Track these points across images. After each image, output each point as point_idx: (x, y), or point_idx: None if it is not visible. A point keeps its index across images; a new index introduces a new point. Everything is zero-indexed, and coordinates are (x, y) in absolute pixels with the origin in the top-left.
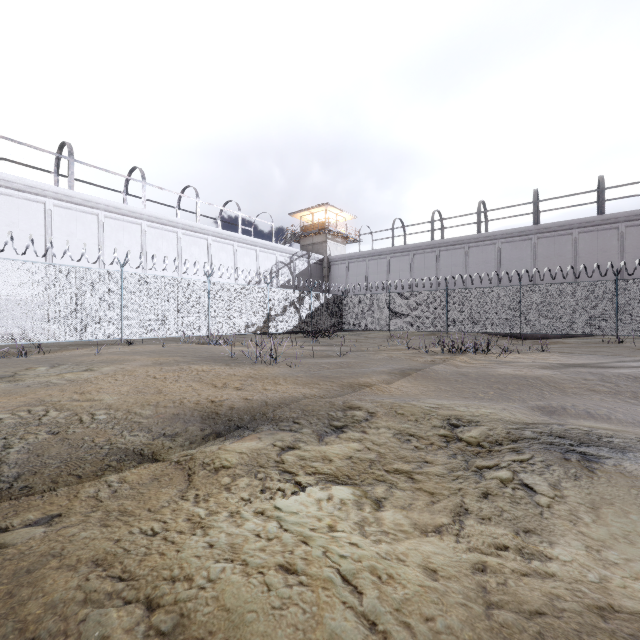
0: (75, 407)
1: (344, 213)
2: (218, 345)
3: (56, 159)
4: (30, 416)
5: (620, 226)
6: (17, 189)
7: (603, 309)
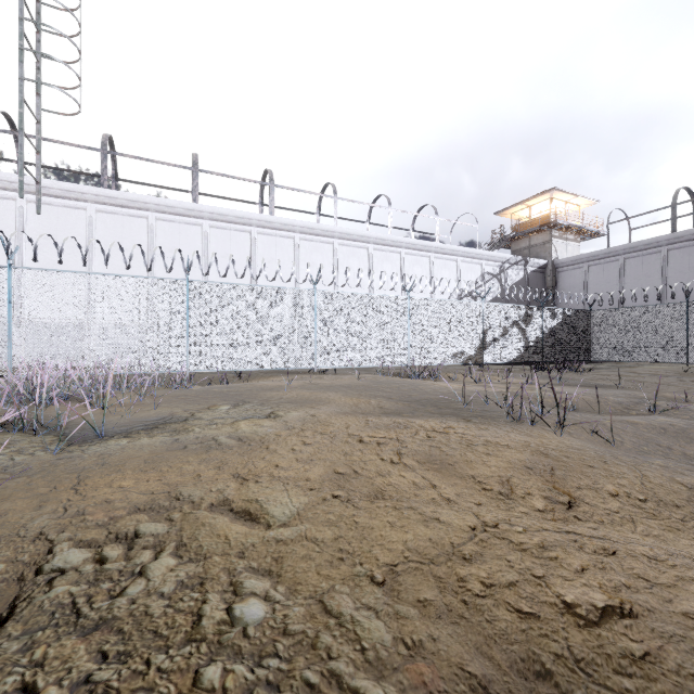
0: (213, 545)
1: (578, 198)
2: (420, 378)
3: (260, 190)
4: (115, 573)
5: None
6: (229, 221)
7: None
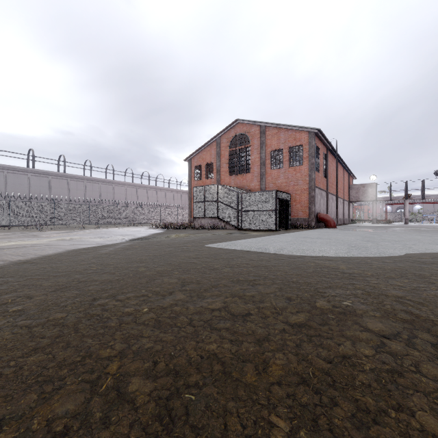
0: None
1: None
2: None
3: None
4: None
5: (5, 171)
6: None
7: (4, 213)
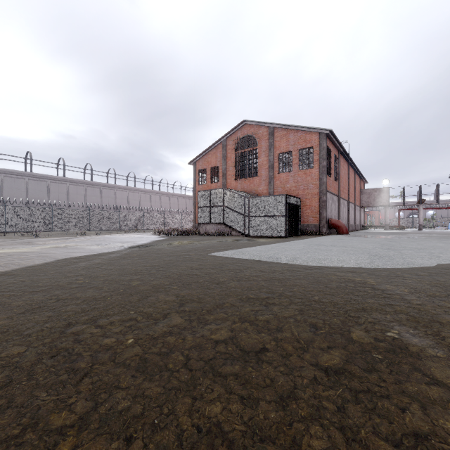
0: None
1: None
2: None
3: None
4: None
5: (1, 175)
6: None
7: None
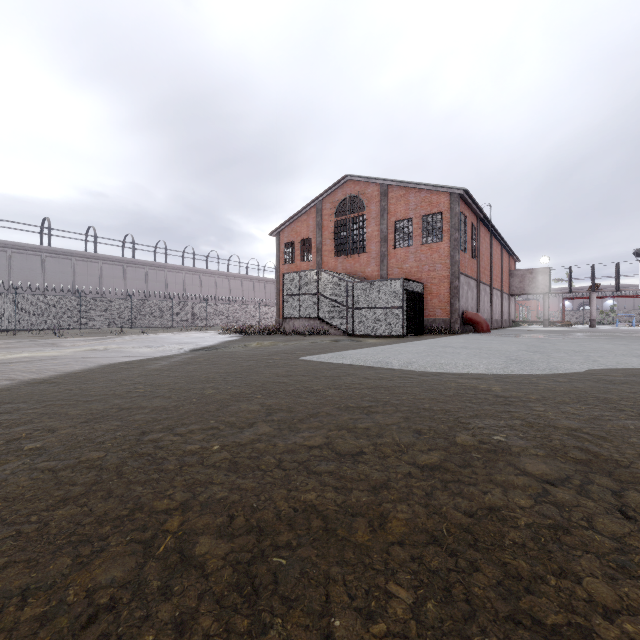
0: None
1: None
2: None
3: None
4: None
5: (9, 251)
6: None
7: (7, 312)
